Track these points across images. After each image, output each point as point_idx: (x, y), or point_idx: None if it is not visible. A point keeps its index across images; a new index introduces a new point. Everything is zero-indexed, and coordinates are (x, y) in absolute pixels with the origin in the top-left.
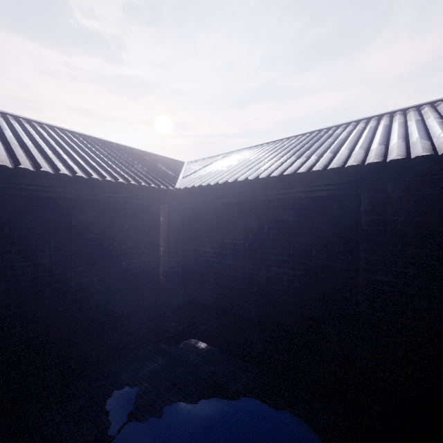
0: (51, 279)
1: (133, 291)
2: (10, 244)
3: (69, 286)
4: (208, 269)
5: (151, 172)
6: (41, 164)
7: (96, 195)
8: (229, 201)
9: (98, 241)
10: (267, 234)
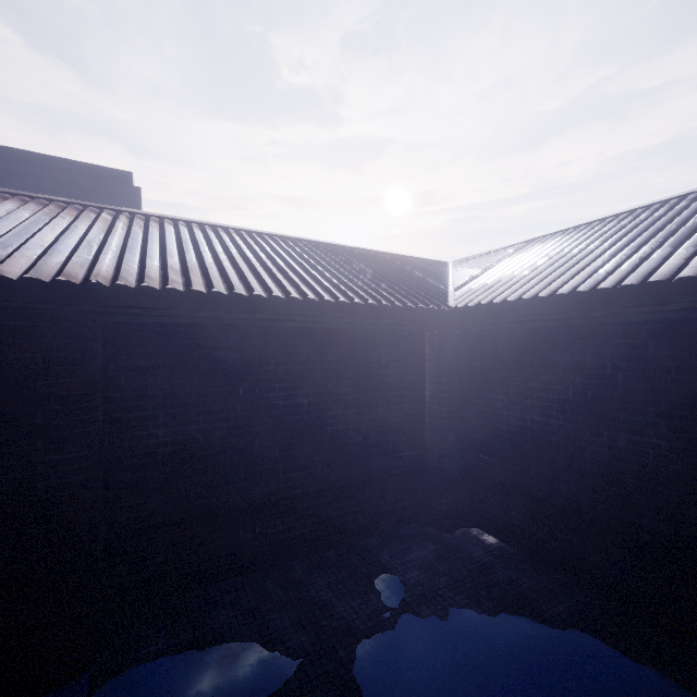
0: (309, 422)
1: (393, 447)
2: (275, 381)
3: (325, 432)
4: (498, 427)
5: (411, 285)
6: (305, 291)
7: (356, 323)
8: (540, 324)
9: (354, 379)
10: (611, 378)
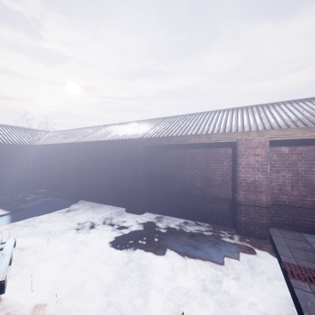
0: None
1: (20, 174)
2: None
3: None
4: (46, 168)
5: (28, 139)
6: None
7: (7, 147)
8: (46, 149)
9: (8, 159)
10: (57, 157)
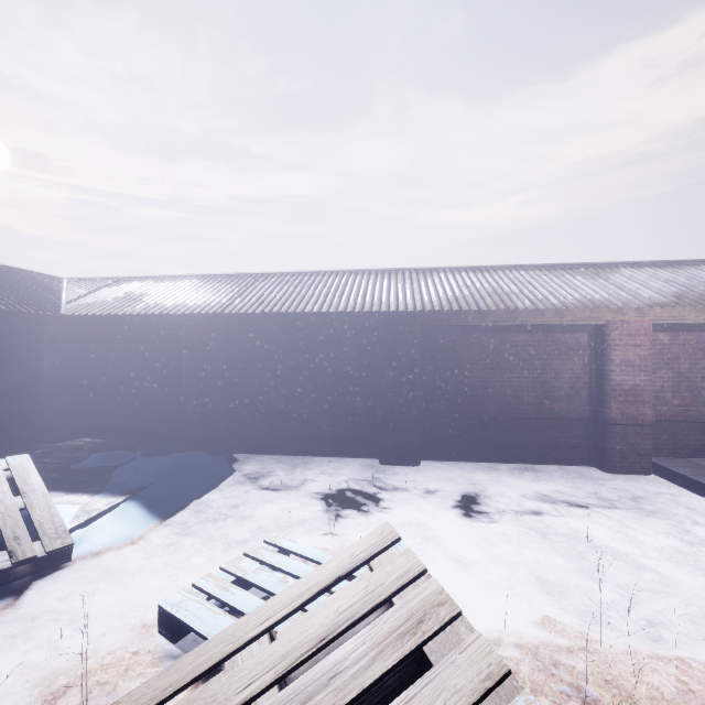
0: None
1: (18, 398)
2: None
3: None
4: (94, 379)
5: (32, 297)
6: None
7: None
8: (112, 327)
9: None
10: (142, 350)
